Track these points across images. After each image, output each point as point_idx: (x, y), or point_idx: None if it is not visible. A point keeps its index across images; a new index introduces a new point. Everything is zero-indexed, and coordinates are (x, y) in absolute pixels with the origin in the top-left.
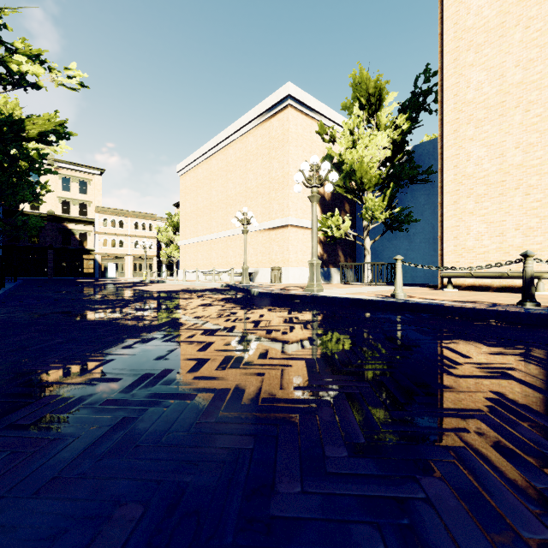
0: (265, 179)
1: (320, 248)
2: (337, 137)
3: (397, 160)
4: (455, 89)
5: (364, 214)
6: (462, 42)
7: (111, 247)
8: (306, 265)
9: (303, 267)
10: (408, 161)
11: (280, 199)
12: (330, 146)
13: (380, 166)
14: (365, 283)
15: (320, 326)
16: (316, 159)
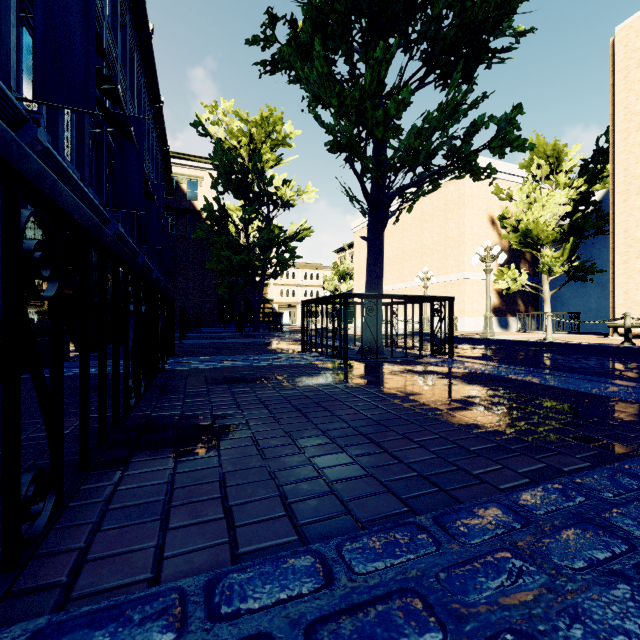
0: (441, 237)
1: (497, 298)
2: (515, 193)
3: (581, 211)
4: (625, 164)
5: (541, 268)
6: (632, 124)
7: (286, 297)
8: (481, 315)
9: (479, 316)
10: (593, 211)
11: (456, 256)
12: (507, 206)
13: (562, 217)
14: (543, 332)
15: (488, 349)
16: (489, 243)
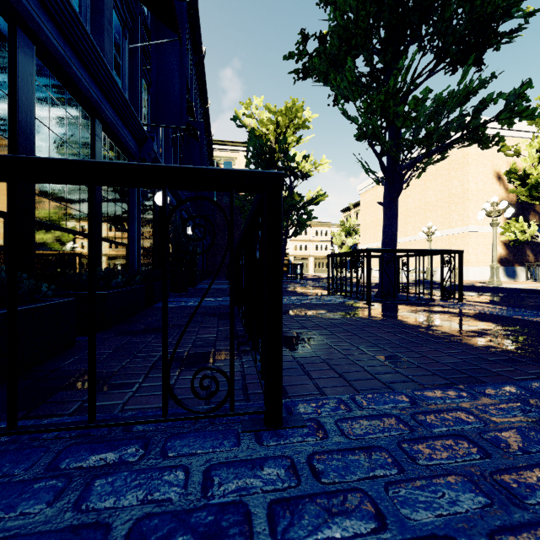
0: (445, 195)
1: (503, 249)
2: (523, 149)
3: None
4: None
5: None
6: None
7: (299, 251)
8: (486, 265)
9: (484, 266)
10: None
11: (460, 211)
12: (514, 161)
13: None
14: None
15: (495, 296)
16: (495, 199)
